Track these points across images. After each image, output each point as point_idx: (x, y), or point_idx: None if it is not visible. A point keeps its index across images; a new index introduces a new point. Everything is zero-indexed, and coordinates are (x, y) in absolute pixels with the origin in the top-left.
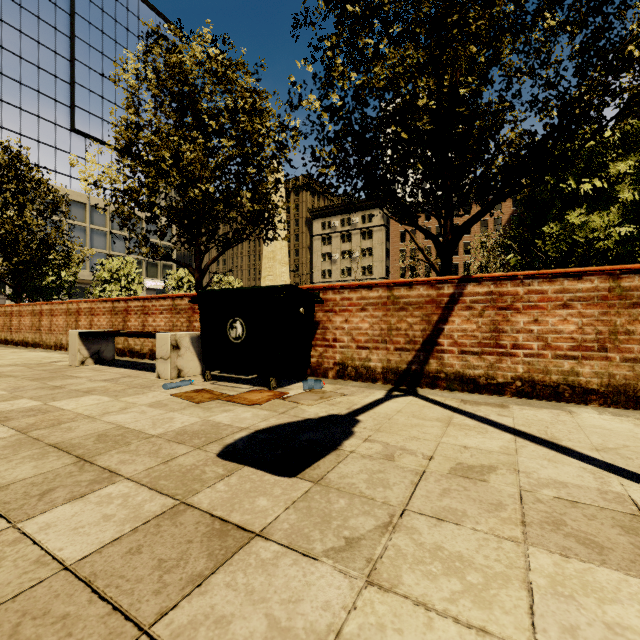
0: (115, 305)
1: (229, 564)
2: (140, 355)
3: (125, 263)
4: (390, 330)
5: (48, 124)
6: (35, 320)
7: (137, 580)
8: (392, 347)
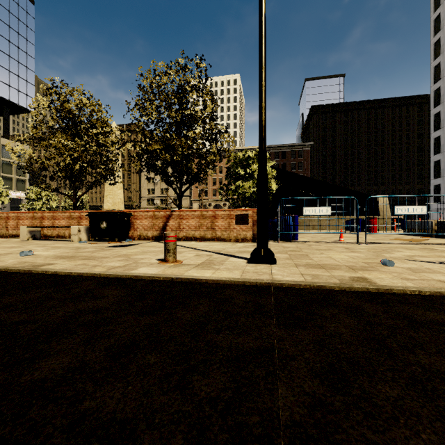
0: (35, 215)
1: (113, 250)
2: (51, 237)
3: None
4: (154, 224)
5: None
6: None
7: (102, 250)
8: (154, 229)
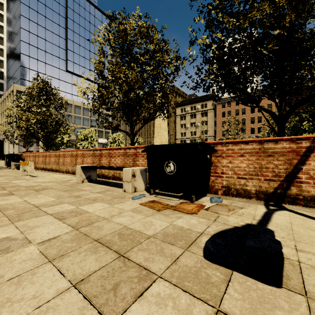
0: (95, 152)
1: None
2: (107, 177)
3: (90, 131)
4: (261, 168)
5: (56, 69)
6: (56, 159)
7: None
8: (262, 178)
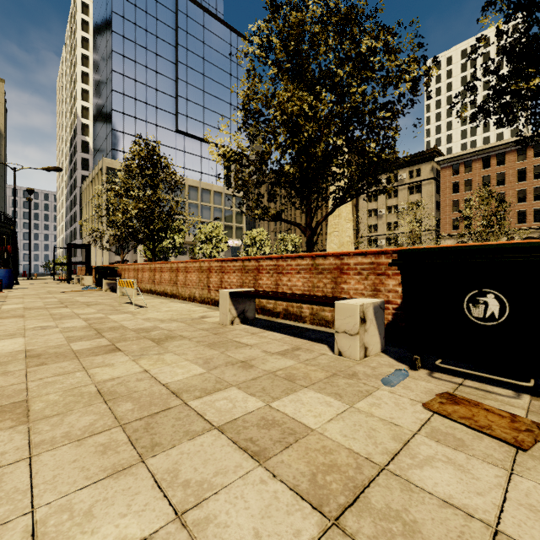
0: (245, 264)
1: None
2: (273, 313)
3: (215, 227)
4: None
5: (162, 129)
6: (173, 275)
7: None
8: None
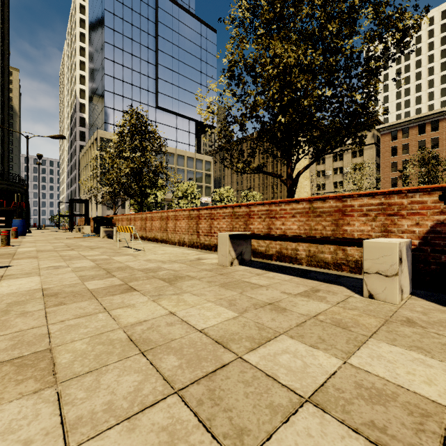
0: (235, 210)
1: None
2: (265, 256)
3: (190, 185)
4: None
5: (145, 106)
6: (163, 223)
7: None
8: None
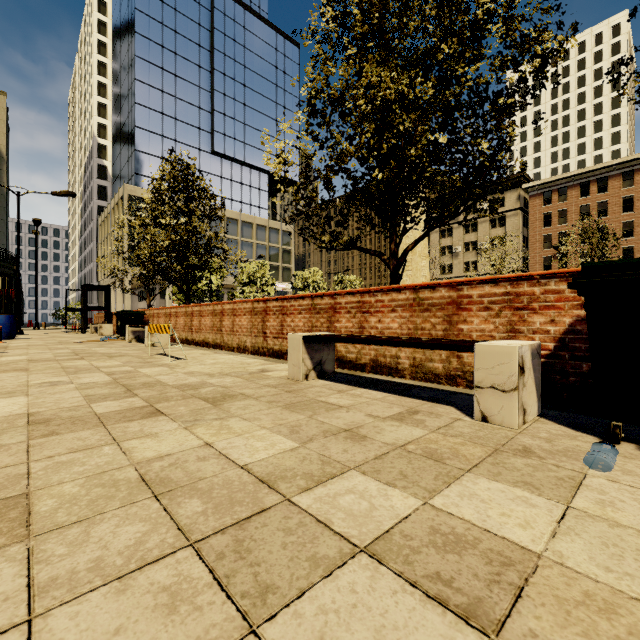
0: (316, 302)
1: None
2: (355, 366)
3: (260, 266)
4: None
5: (194, 150)
6: (216, 320)
7: None
8: None
